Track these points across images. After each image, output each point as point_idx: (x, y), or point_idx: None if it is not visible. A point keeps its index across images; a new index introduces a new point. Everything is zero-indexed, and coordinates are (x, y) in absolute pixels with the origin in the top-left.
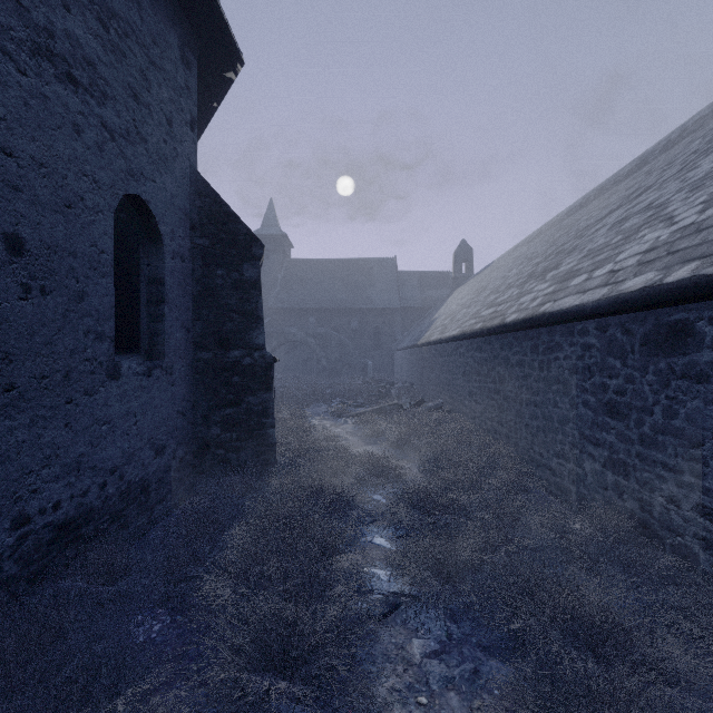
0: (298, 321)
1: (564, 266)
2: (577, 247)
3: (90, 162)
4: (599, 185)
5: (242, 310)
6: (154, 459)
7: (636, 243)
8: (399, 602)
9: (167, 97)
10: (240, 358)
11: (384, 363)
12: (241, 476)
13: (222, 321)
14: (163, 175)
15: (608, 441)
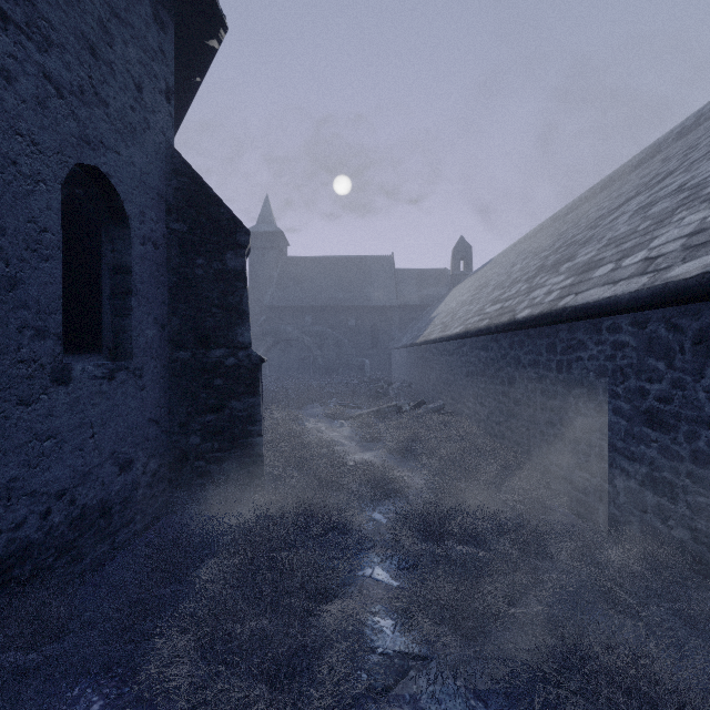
0: (294, 319)
1: (580, 257)
2: (594, 237)
3: (27, 118)
4: (606, 177)
5: (225, 304)
6: (118, 476)
7: (674, 226)
8: (407, 666)
9: (135, 58)
10: (222, 358)
11: (382, 362)
12: (222, 491)
13: (202, 316)
14: (130, 147)
15: (648, 456)
